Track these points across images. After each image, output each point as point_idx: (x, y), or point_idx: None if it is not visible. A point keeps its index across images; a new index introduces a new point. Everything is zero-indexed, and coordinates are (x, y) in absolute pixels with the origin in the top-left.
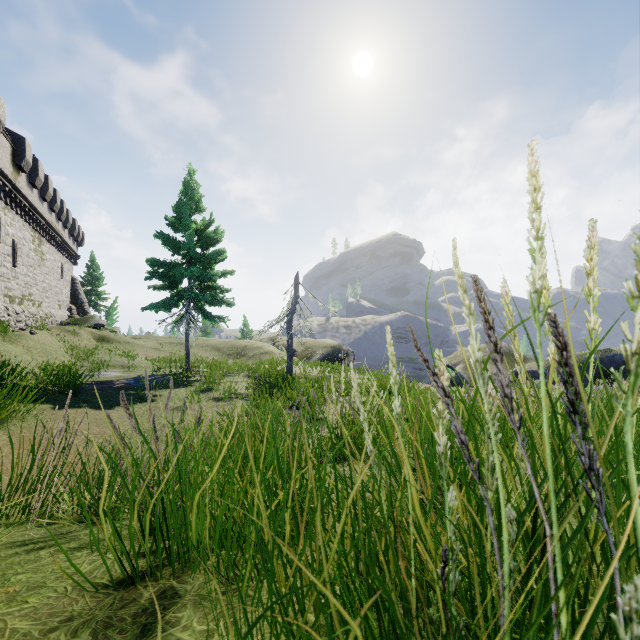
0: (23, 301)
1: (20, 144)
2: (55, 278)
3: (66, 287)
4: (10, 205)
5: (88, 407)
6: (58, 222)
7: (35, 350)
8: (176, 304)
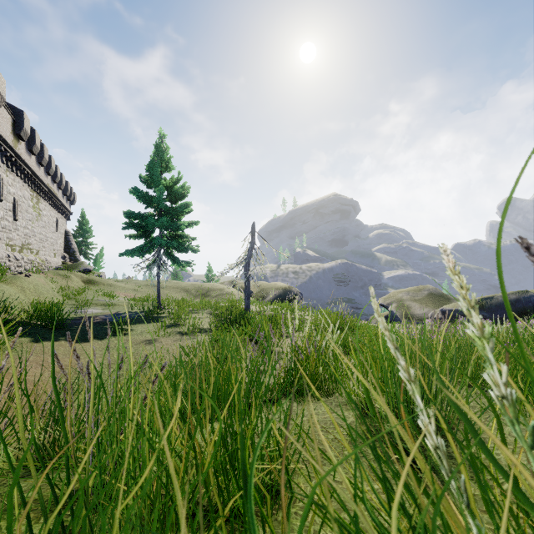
0: (23, 249)
1: (19, 116)
2: (51, 231)
3: (60, 238)
4: (11, 168)
5: (65, 340)
6: (53, 184)
7: (28, 290)
8: (148, 250)
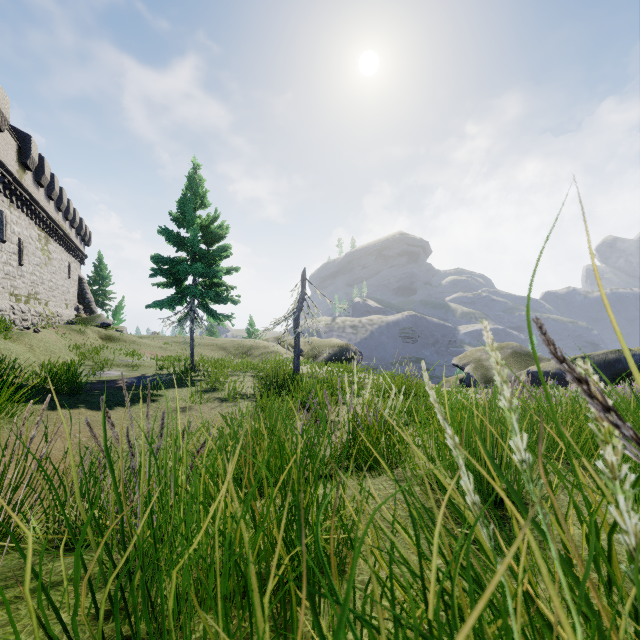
0: (29, 300)
1: (26, 142)
2: (62, 277)
3: (73, 286)
4: (16, 203)
5: (85, 408)
6: (65, 221)
7: (38, 348)
8: (180, 301)
